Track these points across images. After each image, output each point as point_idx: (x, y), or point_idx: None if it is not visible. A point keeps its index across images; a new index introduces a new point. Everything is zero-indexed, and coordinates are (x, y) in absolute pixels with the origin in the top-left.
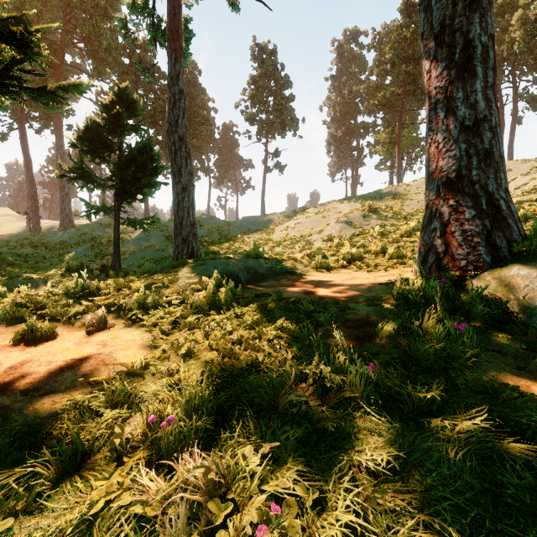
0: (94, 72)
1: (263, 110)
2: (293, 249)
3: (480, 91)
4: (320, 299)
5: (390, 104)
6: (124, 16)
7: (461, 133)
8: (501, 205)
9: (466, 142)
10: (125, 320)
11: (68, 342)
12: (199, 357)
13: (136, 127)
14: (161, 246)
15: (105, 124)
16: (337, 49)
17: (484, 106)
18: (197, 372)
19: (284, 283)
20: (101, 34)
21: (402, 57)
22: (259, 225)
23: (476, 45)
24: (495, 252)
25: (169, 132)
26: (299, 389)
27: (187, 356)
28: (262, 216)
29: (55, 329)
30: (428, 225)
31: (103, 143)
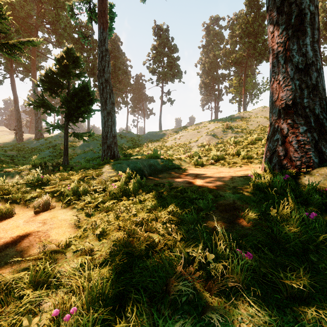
0: (56, 43)
1: (160, 66)
2: (179, 152)
3: (309, 44)
4: (199, 188)
5: (239, 62)
6: (71, 3)
7: (295, 73)
8: (324, 123)
9: (300, 79)
10: (63, 203)
11: (20, 220)
12: (110, 236)
13: (78, 74)
14: (97, 150)
15: (58, 72)
16: (206, 28)
17: (312, 55)
18: (107, 251)
19: (173, 175)
20: (60, 19)
21: (246, 33)
22: (158, 137)
23: (306, 13)
24: (321, 156)
25: (98, 76)
26: (187, 271)
27: (102, 234)
28: (159, 131)
29: (15, 209)
30: (272, 136)
31: (57, 84)
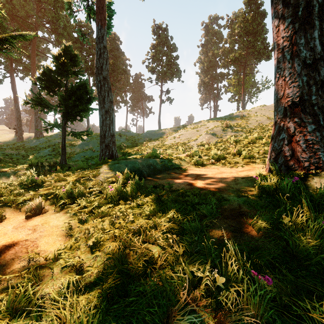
0: (56, 42)
1: (160, 65)
2: (178, 151)
3: (317, 37)
4: (201, 190)
5: (238, 61)
6: (69, 1)
7: (303, 69)
8: None
9: (307, 75)
10: (56, 207)
11: (9, 226)
12: (104, 248)
13: (77, 72)
14: (96, 149)
15: (55, 70)
16: (205, 27)
17: (320, 49)
18: (100, 266)
19: (173, 175)
20: (59, 18)
21: (245, 32)
22: (157, 135)
23: (314, 4)
24: None
25: (96, 74)
26: (192, 295)
27: (95, 245)
28: (159, 130)
29: (5, 213)
30: (277, 136)
31: (54, 82)
